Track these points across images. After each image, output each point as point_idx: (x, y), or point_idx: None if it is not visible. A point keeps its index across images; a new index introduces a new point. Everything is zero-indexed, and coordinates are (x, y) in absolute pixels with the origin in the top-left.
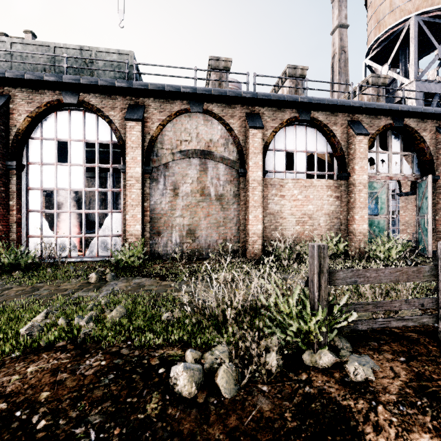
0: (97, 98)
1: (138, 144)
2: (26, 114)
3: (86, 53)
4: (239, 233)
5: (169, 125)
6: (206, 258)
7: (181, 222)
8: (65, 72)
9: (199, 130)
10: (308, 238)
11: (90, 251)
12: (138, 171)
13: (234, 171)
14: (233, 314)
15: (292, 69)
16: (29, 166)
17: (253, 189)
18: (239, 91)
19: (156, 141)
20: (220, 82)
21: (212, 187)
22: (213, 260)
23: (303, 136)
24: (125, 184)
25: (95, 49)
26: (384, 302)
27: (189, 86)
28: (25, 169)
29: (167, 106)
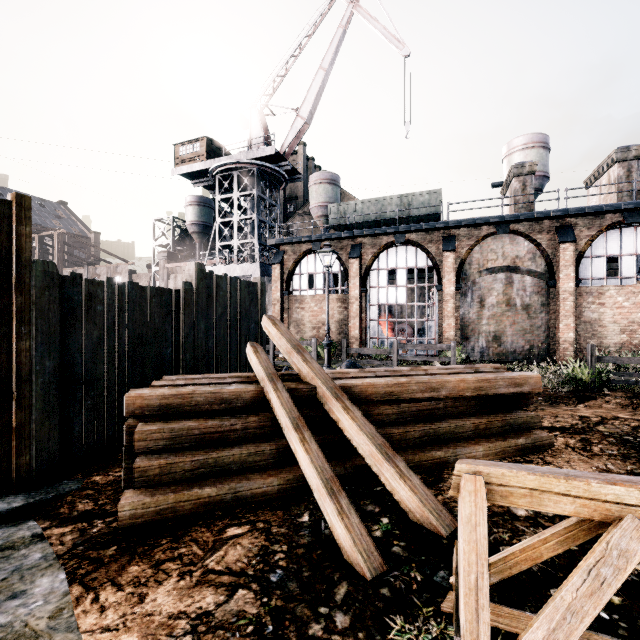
0: (418, 236)
1: (452, 269)
2: (371, 255)
3: (404, 199)
4: (547, 341)
5: (476, 248)
6: (511, 361)
7: (487, 330)
8: (397, 222)
9: (505, 249)
10: (638, 348)
11: (411, 350)
12: (453, 290)
13: (542, 282)
14: (547, 379)
15: (621, 152)
16: (370, 289)
17: (564, 299)
18: (548, 211)
19: (465, 263)
20: (523, 187)
21: (518, 298)
22: (521, 362)
23: (631, 238)
24: (439, 299)
25: (411, 195)
26: (633, 373)
27: (496, 216)
28: (368, 292)
29: (475, 233)
